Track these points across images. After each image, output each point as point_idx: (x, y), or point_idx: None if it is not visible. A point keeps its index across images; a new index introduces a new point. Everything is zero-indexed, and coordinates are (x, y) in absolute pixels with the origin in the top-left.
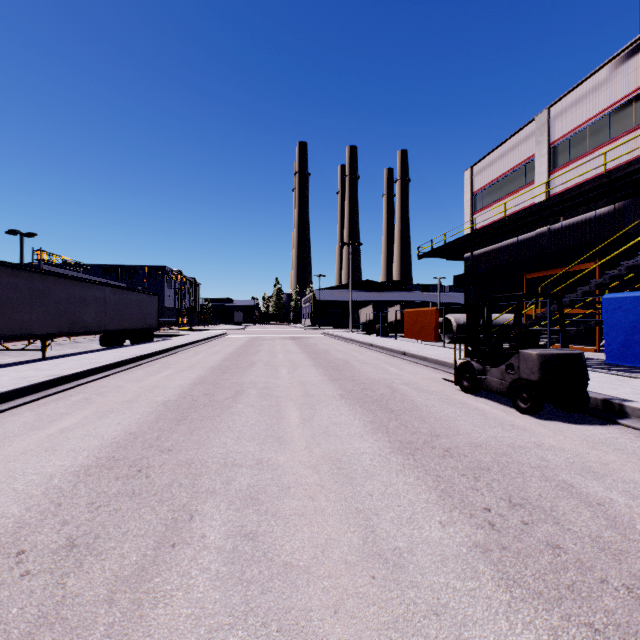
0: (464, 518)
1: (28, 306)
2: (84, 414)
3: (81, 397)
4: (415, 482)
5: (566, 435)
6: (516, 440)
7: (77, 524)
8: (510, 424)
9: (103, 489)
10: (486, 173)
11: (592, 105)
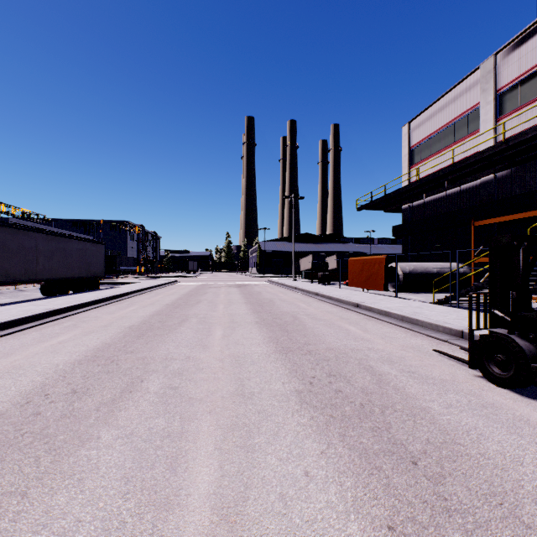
0: None
1: None
2: None
3: None
4: None
5: None
6: None
7: None
8: None
9: None
10: (425, 127)
11: None
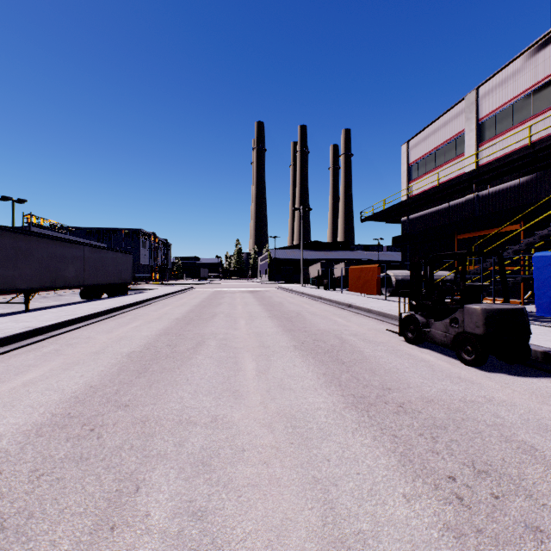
0: (429, 490)
1: (12, 263)
2: (51, 366)
3: (52, 348)
4: (372, 443)
5: (514, 388)
6: (466, 394)
7: (12, 498)
8: (457, 376)
9: (50, 452)
10: (421, 147)
11: (516, 85)
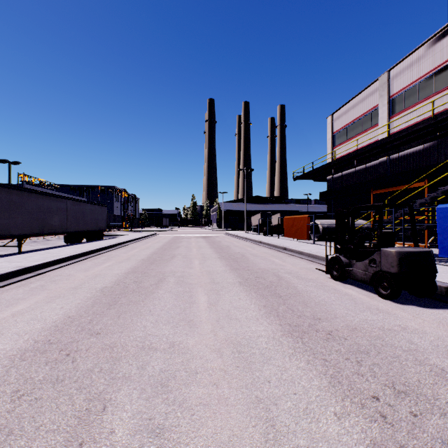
0: (356, 408)
1: (7, 214)
2: (36, 299)
3: (38, 284)
4: (306, 367)
5: (424, 318)
6: (384, 323)
7: None
8: (376, 308)
9: (31, 375)
10: (342, 119)
11: (421, 68)
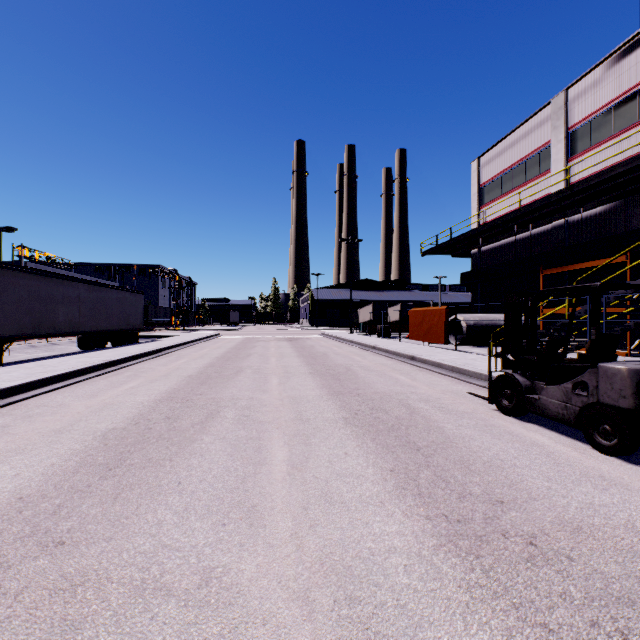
0: None
1: None
2: None
3: None
4: None
5: None
6: (630, 514)
7: None
8: (599, 475)
9: None
10: (495, 163)
11: (618, 83)
